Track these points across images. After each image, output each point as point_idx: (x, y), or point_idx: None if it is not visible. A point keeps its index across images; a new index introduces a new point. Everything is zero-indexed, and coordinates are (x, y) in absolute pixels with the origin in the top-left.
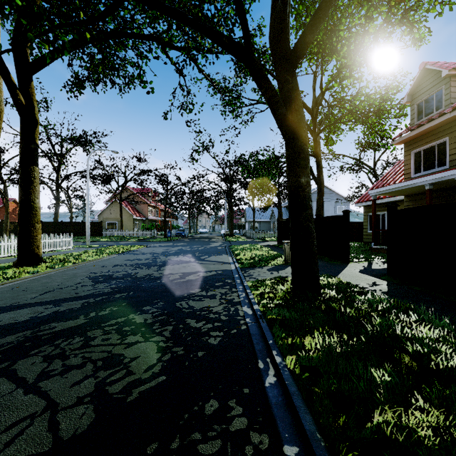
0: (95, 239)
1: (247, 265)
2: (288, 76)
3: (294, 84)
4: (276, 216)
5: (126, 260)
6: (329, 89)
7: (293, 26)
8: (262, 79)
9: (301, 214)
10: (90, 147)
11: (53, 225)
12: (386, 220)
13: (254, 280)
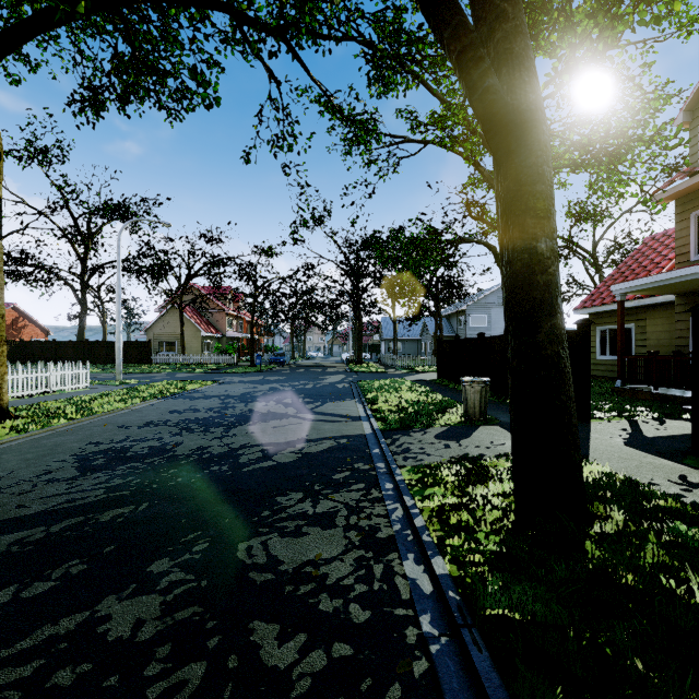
0: (138, 369)
1: (394, 425)
2: (506, 3)
3: (519, 21)
4: (431, 332)
5: (171, 411)
6: None
7: (467, 6)
8: (446, 4)
9: (541, 326)
10: (135, 222)
11: (72, 346)
12: (634, 338)
13: (414, 464)
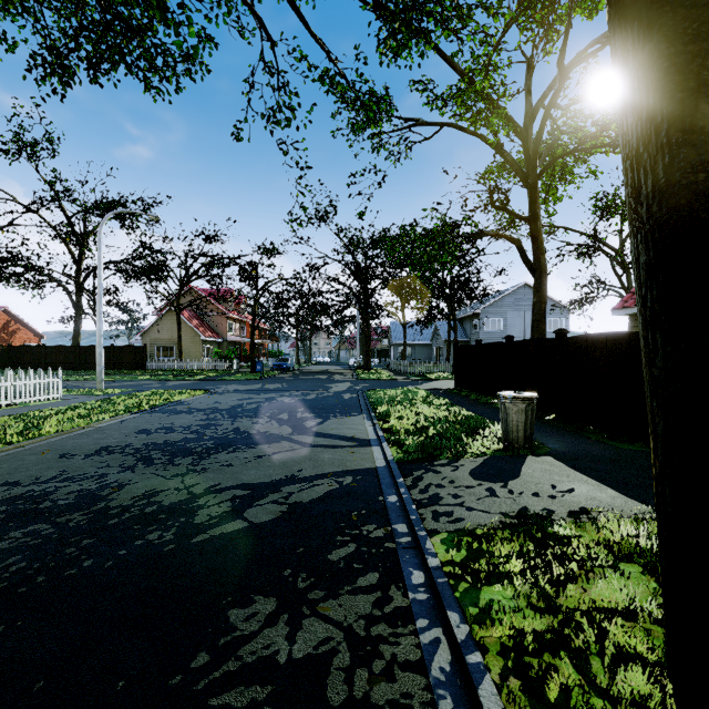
0: (130, 376)
1: (414, 453)
2: None
3: None
4: (443, 336)
5: (139, 431)
6: (580, 63)
7: None
8: None
9: None
10: (132, 222)
11: (63, 351)
12: None
13: (450, 529)
